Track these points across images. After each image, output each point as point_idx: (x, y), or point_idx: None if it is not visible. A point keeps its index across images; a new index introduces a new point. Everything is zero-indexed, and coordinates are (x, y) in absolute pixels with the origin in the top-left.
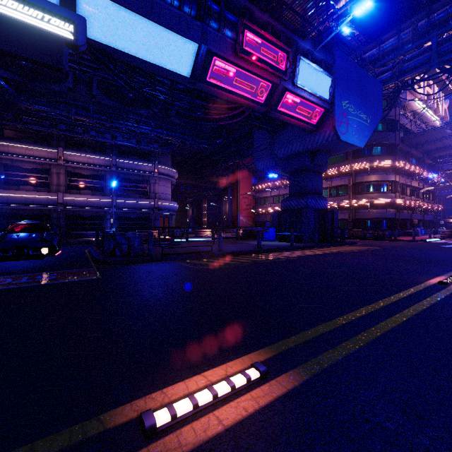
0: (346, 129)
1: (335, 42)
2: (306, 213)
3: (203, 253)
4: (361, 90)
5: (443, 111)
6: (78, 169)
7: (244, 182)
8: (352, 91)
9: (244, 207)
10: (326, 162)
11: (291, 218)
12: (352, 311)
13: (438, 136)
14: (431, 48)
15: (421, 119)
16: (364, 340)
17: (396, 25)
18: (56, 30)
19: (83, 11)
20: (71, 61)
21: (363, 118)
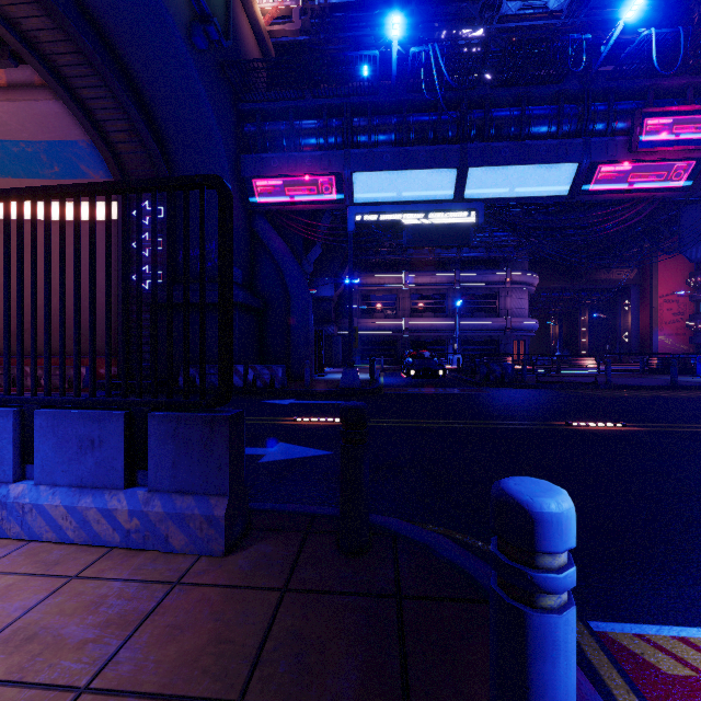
0: None
1: None
2: None
3: (585, 384)
4: None
5: None
6: (420, 291)
7: (666, 274)
8: None
9: (666, 319)
10: None
11: None
12: None
13: None
14: None
15: None
16: None
17: None
18: (465, 220)
19: (471, 182)
20: None
21: None
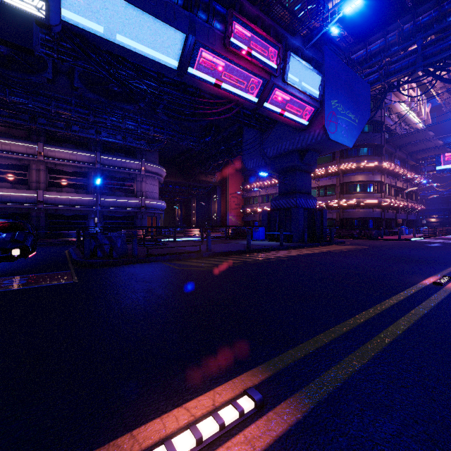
0: (335, 128)
1: (323, 42)
2: (296, 212)
3: (191, 254)
4: (349, 89)
5: (425, 114)
6: (59, 166)
7: (233, 181)
8: (340, 90)
9: (233, 207)
10: (315, 162)
11: (280, 217)
12: (352, 317)
13: (422, 138)
14: (416, 51)
15: (405, 121)
16: (369, 352)
17: (383, 27)
18: (24, 7)
19: None
20: (49, 49)
21: (351, 118)
